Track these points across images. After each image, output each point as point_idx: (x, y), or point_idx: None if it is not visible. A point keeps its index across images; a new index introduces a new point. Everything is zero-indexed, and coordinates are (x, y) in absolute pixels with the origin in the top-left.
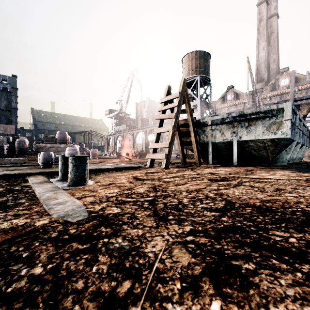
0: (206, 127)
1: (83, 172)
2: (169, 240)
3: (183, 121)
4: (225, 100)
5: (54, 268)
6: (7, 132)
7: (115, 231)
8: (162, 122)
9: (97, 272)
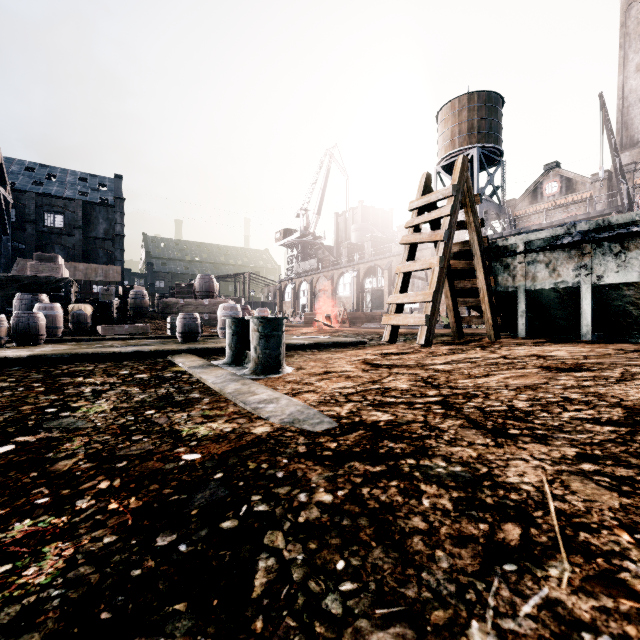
0: (511, 258)
1: (277, 349)
2: (545, 468)
3: (459, 246)
4: (540, 195)
5: (350, 496)
6: (110, 279)
7: (418, 449)
8: (414, 250)
9: (436, 508)
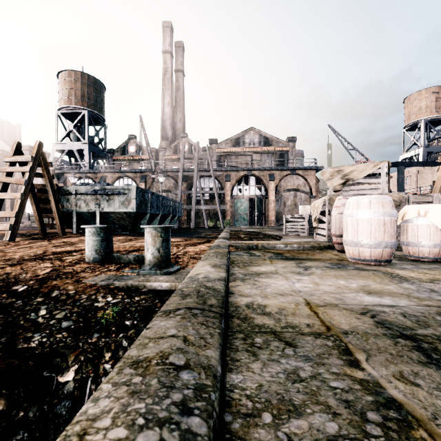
0: (70, 196)
1: None
2: None
3: (41, 186)
4: (127, 151)
5: None
6: None
7: None
8: (7, 186)
9: None
